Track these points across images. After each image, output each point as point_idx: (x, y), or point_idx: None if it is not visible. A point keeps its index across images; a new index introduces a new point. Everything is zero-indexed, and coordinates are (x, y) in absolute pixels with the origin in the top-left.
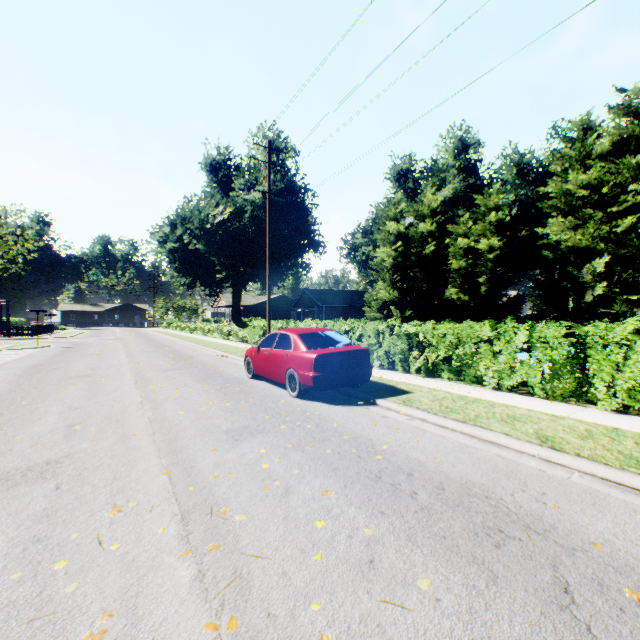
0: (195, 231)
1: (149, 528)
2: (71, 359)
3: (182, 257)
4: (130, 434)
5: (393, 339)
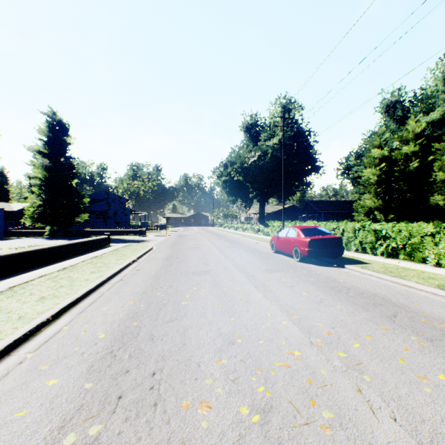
0: (237, 169)
1: (246, 287)
2: (184, 241)
3: (230, 185)
4: (227, 267)
5: (364, 233)
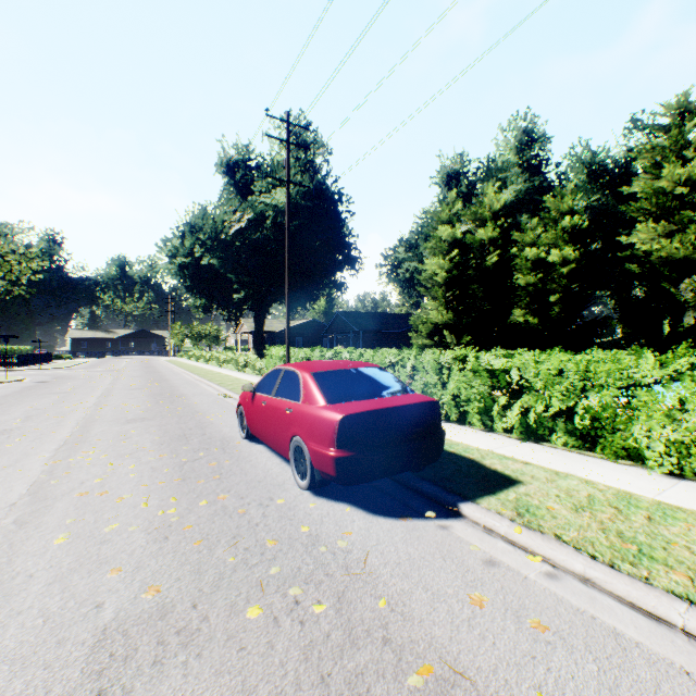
0: (208, 242)
1: None
2: (20, 400)
3: (194, 274)
4: None
5: (465, 377)
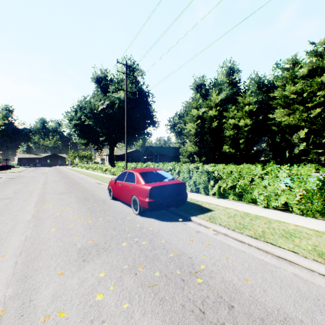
0: (88, 114)
1: None
2: (7, 186)
3: (81, 128)
4: (0, 255)
5: (198, 174)
